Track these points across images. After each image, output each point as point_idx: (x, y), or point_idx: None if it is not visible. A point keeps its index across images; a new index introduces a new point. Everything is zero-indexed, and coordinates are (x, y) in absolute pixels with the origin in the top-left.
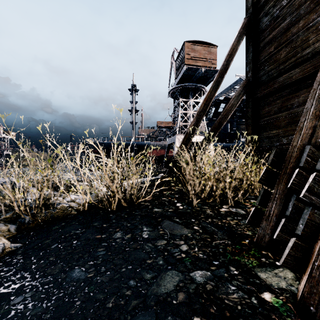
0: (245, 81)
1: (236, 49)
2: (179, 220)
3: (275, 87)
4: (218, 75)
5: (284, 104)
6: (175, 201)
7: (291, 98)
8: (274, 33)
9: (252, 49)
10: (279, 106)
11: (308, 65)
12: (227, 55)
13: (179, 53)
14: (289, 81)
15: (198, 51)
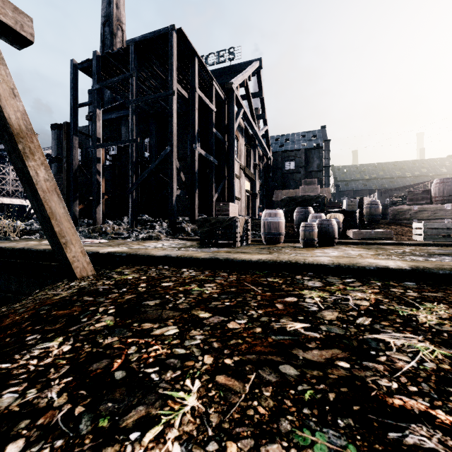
0: None
1: None
2: None
3: None
4: None
5: None
6: None
7: None
8: None
9: None
10: None
11: None
12: None
13: None
14: None
15: None
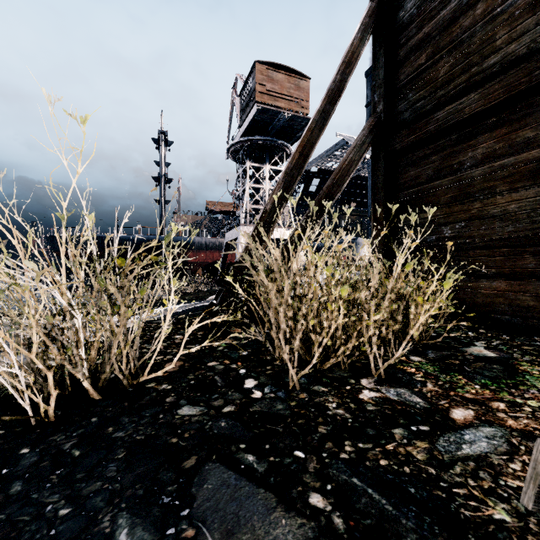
0: (372, 120)
1: (358, 54)
2: (257, 458)
3: (429, 130)
4: (326, 100)
5: (446, 163)
6: (242, 372)
7: (459, 150)
8: (427, 30)
9: (385, 60)
10: (436, 166)
11: (496, 86)
12: (341, 63)
13: (246, 81)
14: (457, 118)
15: (278, 82)
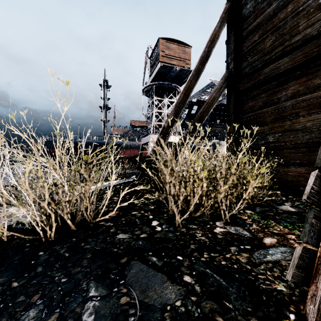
0: (226, 73)
1: (218, 35)
2: (157, 259)
3: (260, 79)
4: (199, 63)
5: (270, 98)
6: (150, 217)
7: (278, 91)
8: (259, 20)
9: (234, 38)
10: (264, 100)
11: (299, 53)
12: (208, 41)
13: (154, 49)
14: (276, 72)
15: (172, 50)
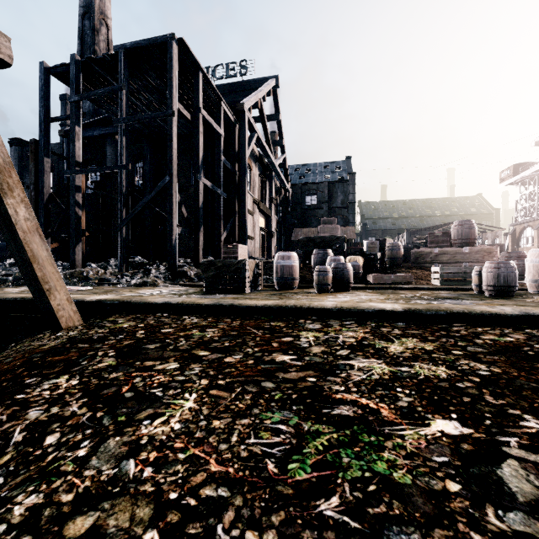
0: None
1: None
2: None
3: None
4: None
5: None
6: None
7: None
8: None
9: None
10: None
11: None
12: None
13: None
14: None
15: None
